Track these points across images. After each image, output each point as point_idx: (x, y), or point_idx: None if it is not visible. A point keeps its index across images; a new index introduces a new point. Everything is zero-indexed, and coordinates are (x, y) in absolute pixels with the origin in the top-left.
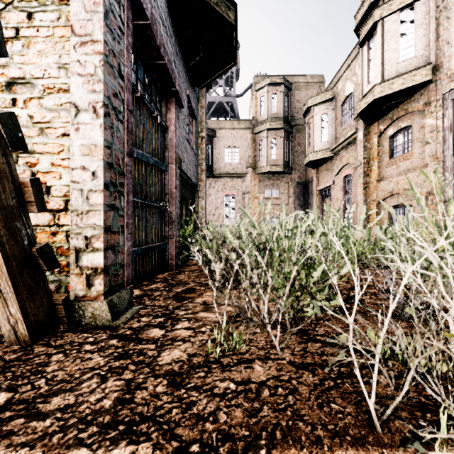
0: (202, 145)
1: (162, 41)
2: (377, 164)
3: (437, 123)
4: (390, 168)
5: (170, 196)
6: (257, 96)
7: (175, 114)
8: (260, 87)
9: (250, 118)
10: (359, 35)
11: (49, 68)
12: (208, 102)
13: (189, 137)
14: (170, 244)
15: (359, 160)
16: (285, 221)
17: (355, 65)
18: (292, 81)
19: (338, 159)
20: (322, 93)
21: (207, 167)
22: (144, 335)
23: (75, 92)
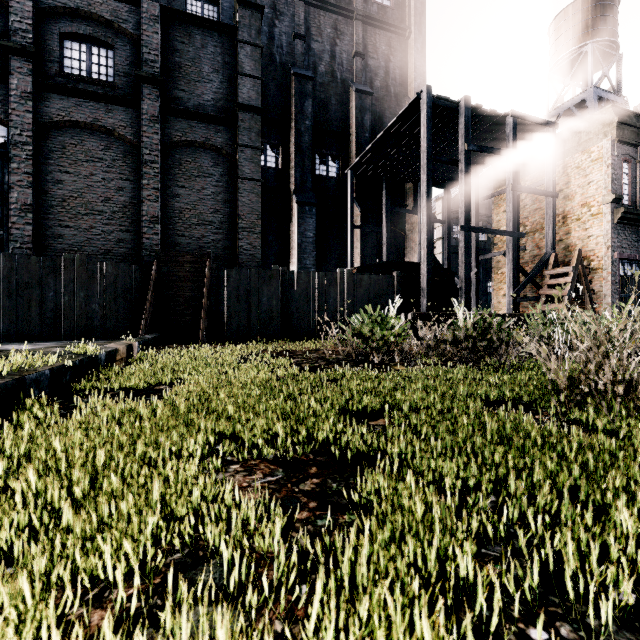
0: None
1: (634, 255)
2: None
3: None
4: None
5: None
6: None
7: None
8: None
9: None
10: None
11: (598, 287)
12: None
13: None
14: None
15: None
16: None
17: None
18: None
19: None
20: None
21: None
22: None
23: (604, 292)
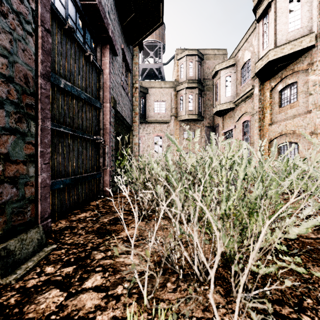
0: (136, 93)
1: None
2: (269, 112)
3: (319, 78)
4: (279, 115)
5: (105, 131)
6: (178, 64)
7: (109, 59)
8: (180, 57)
9: (173, 80)
10: (256, 13)
11: None
12: (142, 68)
13: (123, 84)
14: (105, 173)
15: (255, 109)
16: (215, 150)
17: (252, 38)
18: (204, 53)
19: (238, 109)
20: (226, 61)
21: (141, 115)
22: (32, 306)
23: None
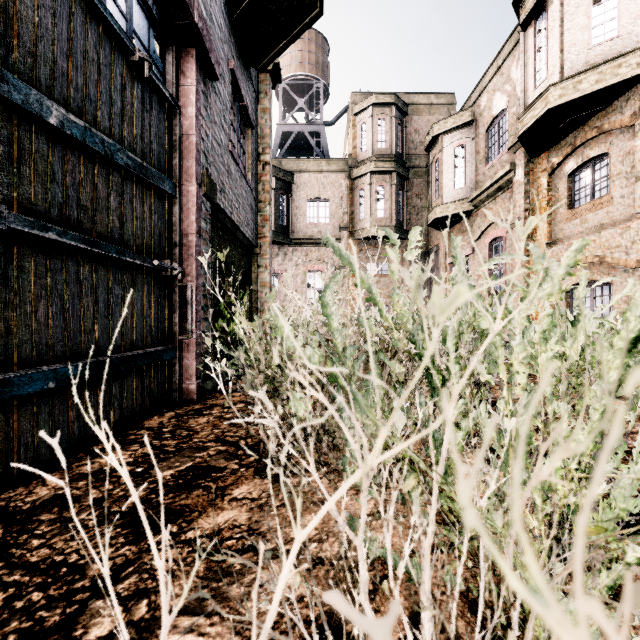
0: (265, 176)
1: None
2: (546, 218)
3: None
4: (569, 224)
5: (186, 251)
6: (356, 123)
7: (197, 83)
8: (361, 109)
9: (346, 157)
10: (519, 11)
11: None
12: (282, 133)
13: (235, 151)
14: (186, 349)
15: (516, 214)
16: None
17: (510, 66)
18: (408, 101)
19: (481, 215)
20: (455, 115)
21: (280, 228)
22: None
23: None
